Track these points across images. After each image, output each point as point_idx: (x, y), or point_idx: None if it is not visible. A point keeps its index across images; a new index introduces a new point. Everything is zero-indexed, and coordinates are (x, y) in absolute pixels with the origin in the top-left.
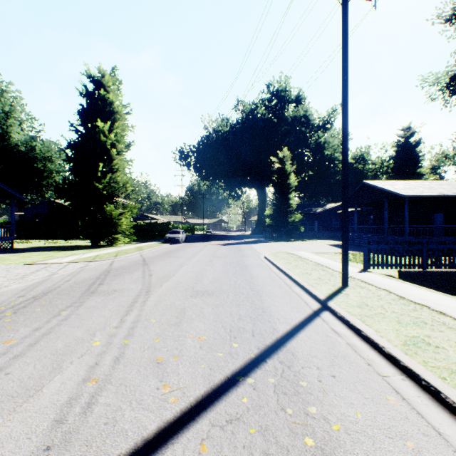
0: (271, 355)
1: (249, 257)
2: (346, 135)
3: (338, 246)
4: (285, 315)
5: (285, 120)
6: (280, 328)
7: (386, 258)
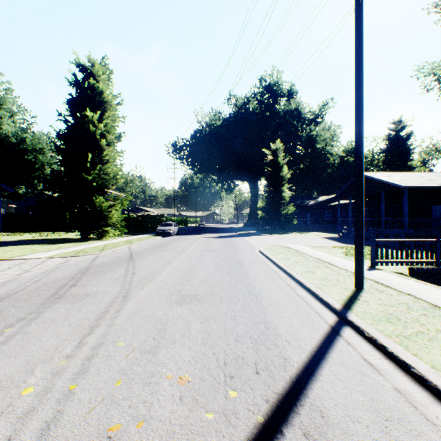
0: (289, 416)
1: (243, 251)
2: (361, 110)
3: (333, 239)
4: (295, 333)
5: (277, 114)
6: (293, 357)
7: (396, 254)
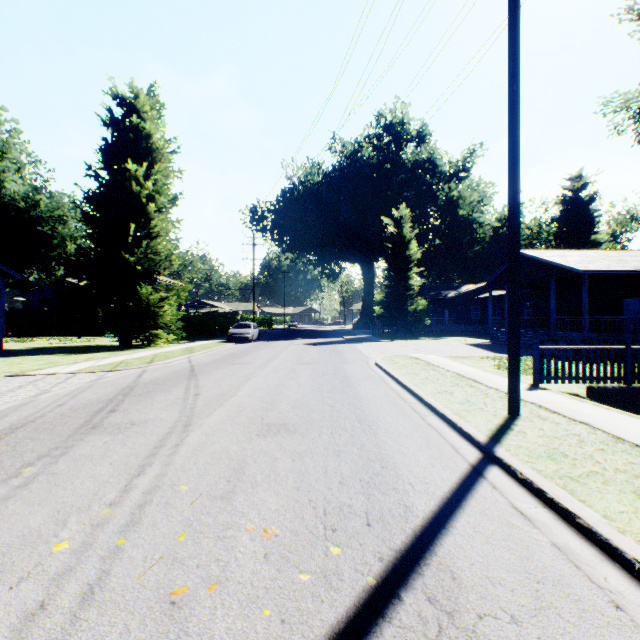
0: (409, 578)
1: (352, 364)
2: (516, 165)
3: (482, 346)
4: (422, 474)
5: (402, 166)
6: (417, 505)
7: (568, 368)
